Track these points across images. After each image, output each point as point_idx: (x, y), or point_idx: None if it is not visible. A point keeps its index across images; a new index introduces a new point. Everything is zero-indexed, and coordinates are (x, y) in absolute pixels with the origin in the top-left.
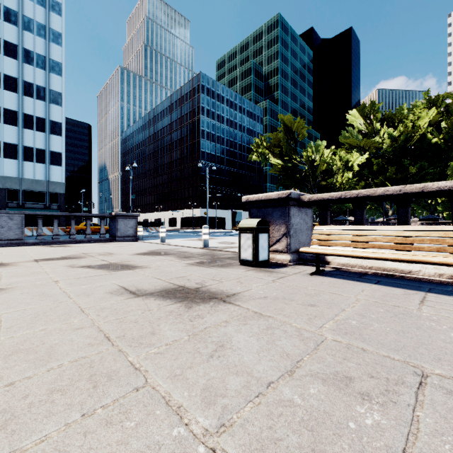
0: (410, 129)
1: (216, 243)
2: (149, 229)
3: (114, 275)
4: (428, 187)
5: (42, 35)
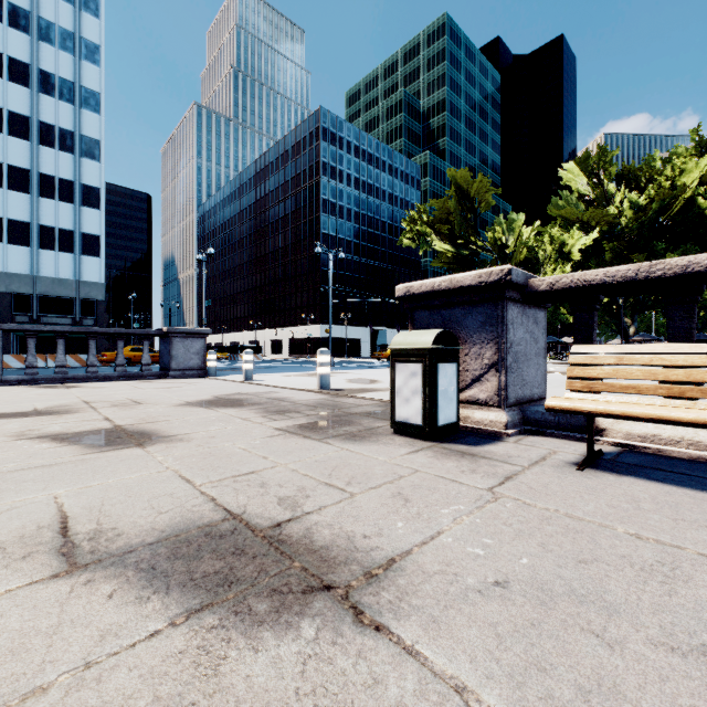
0: (668, 192)
1: (345, 382)
2: (239, 358)
3: (84, 466)
4: None
5: (68, 48)
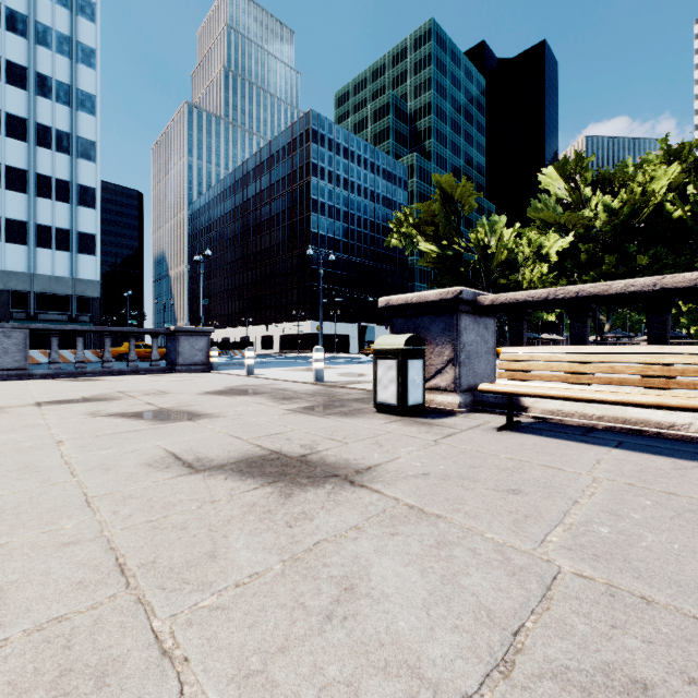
0: (639, 197)
1: (336, 376)
2: (231, 353)
3: (161, 431)
4: None
5: (65, 51)
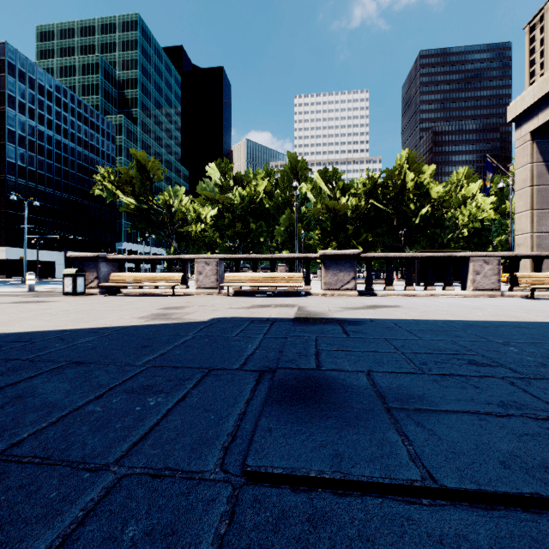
0: (253, 193)
1: (43, 289)
2: None
3: None
4: (158, 257)
5: None
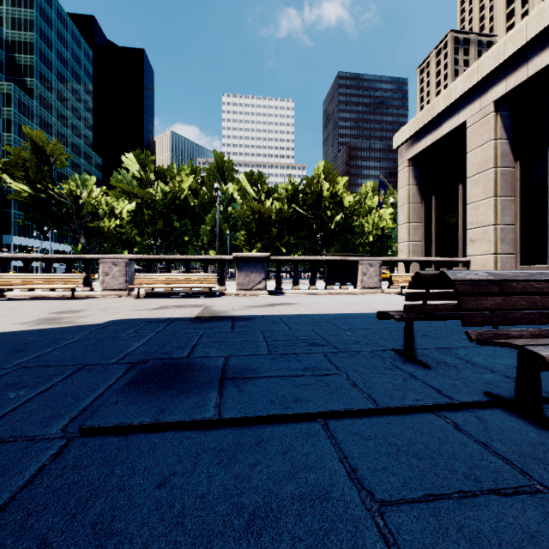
0: (177, 189)
1: None
2: None
3: None
4: (54, 256)
5: None
